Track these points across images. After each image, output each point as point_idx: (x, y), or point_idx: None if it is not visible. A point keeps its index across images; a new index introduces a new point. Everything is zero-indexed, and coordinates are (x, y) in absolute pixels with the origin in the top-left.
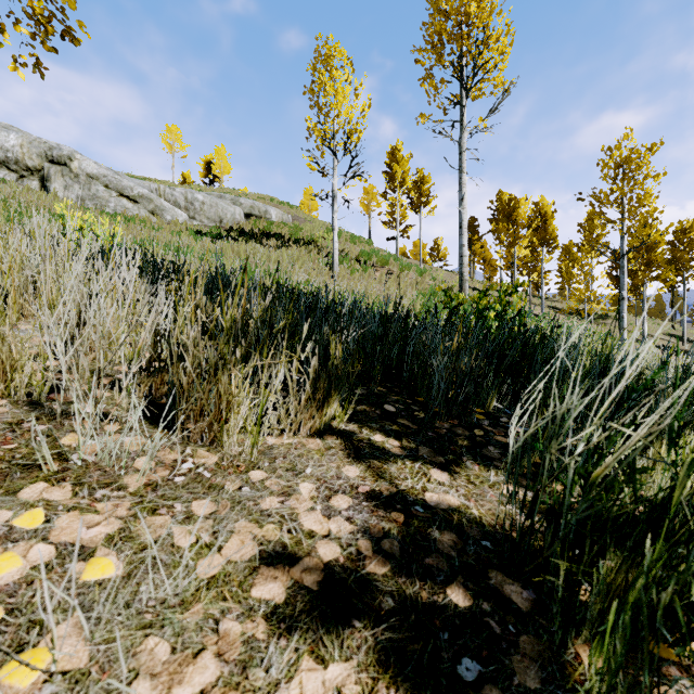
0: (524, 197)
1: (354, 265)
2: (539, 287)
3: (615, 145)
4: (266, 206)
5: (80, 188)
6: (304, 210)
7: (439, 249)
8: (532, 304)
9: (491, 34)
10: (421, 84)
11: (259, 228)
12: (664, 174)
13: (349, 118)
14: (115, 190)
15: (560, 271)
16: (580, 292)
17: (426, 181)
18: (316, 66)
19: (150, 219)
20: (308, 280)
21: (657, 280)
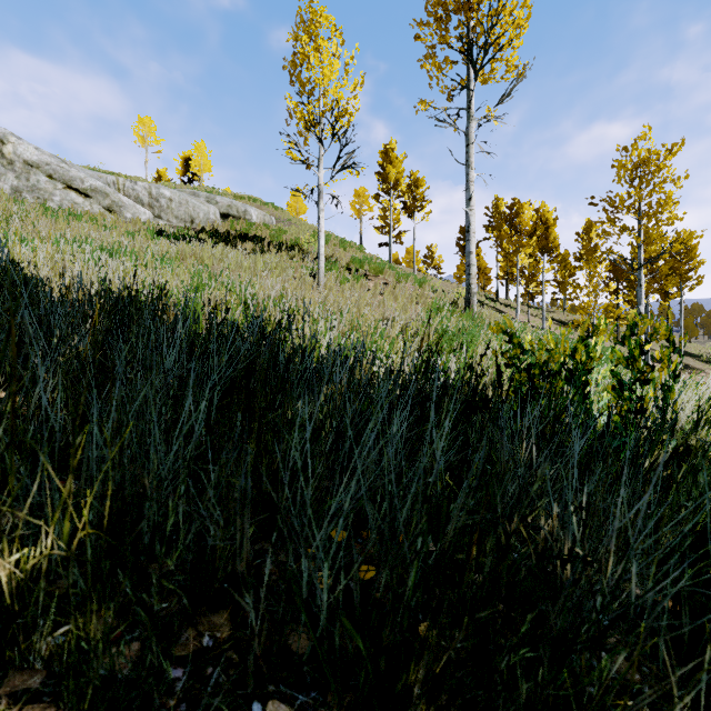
0: (528, 202)
1: (343, 273)
2: (534, 297)
3: (632, 145)
4: (245, 206)
5: (16, 177)
6: (291, 213)
7: (433, 257)
8: (530, 314)
9: (505, 5)
10: (421, 65)
11: (236, 229)
12: (685, 177)
13: (338, 98)
14: (61, 181)
15: (556, 281)
16: (589, 305)
17: (420, 185)
18: (298, 35)
19: (104, 217)
20: (283, 295)
21: (658, 291)
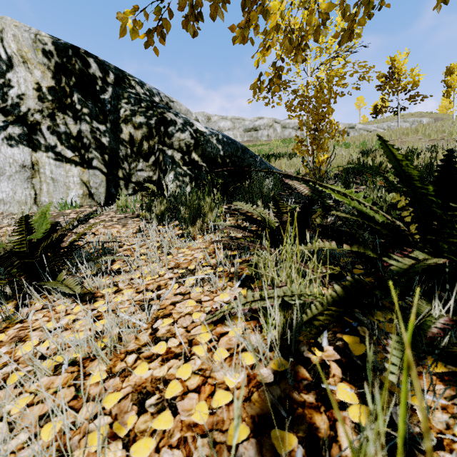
0: None
1: None
2: None
3: None
4: (420, 119)
5: (357, 133)
6: (441, 111)
7: None
8: None
9: None
10: None
11: None
12: None
13: None
14: (366, 131)
15: None
16: None
17: None
18: (446, 73)
19: None
20: None
21: None
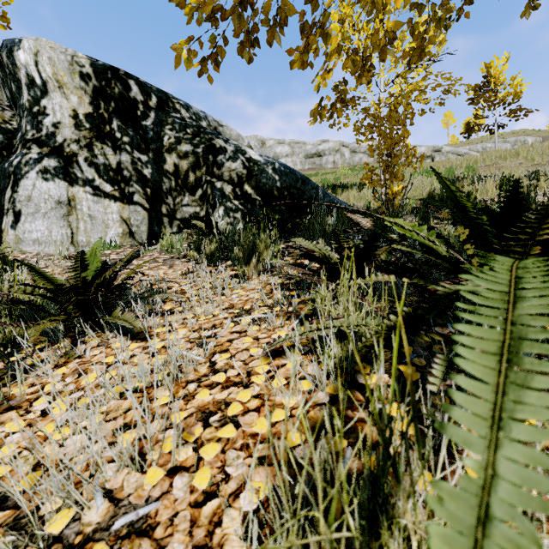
0: None
1: None
2: None
3: None
4: (524, 138)
5: (444, 157)
6: None
7: None
8: None
9: None
10: None
11: None
12: None
13: None
14: (455, 154)
15: None
16: None
17: None
18: None
19: None
20: None
21: None
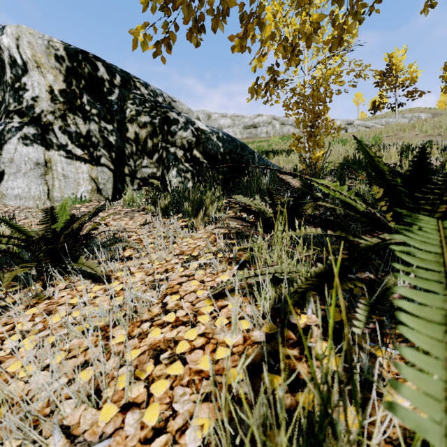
0: None
1: None
2: None
3: None
4: (418, 114)
5: (355, 129)
6: (440, 106)
7: None
8: None
9: None
10: None
11: None
12: None
13: None
14: (364, 127)
15: None
16: None
17: None
18: (444, 69)
19: None
20: None
21: None
